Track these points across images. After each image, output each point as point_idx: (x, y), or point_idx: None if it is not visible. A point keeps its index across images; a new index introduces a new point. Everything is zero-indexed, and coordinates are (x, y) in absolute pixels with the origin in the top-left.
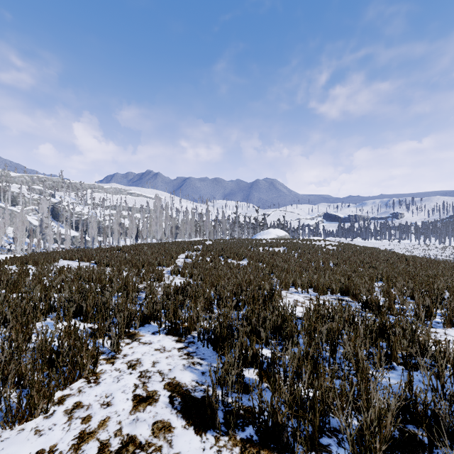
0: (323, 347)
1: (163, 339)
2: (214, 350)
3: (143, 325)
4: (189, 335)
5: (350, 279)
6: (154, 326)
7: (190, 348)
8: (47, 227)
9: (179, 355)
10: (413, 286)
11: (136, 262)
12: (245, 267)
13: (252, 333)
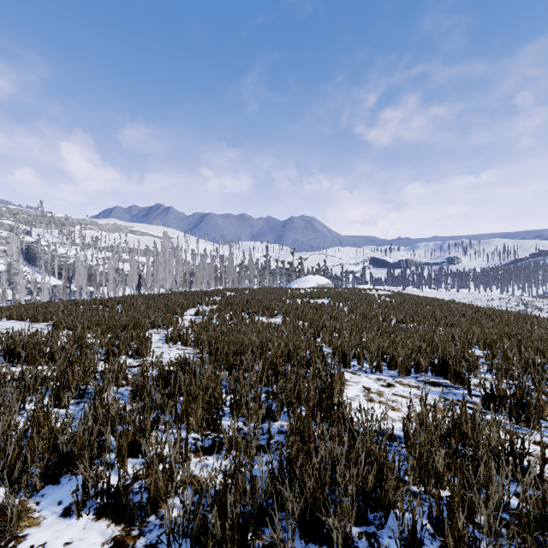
0: (480, 547)
1: (82, 536)
2: None
3: (57, 480)
4: (153, 517)
5: (434, 346)
6: (80, 482)
7: None
8: (18, 273)
9: None
10: (541, 358)
11: (115, 323)
12: (279, 327)
13: (305, 512)
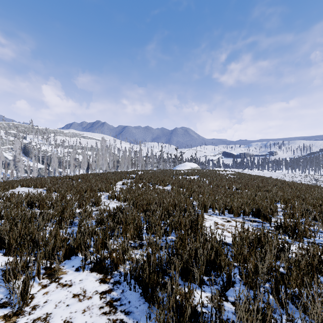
0: (261, 285)
1: (86, 278)
2: (142, 295)
3: (69, 258)
4: (116, 272)
5: (255, 202)
6: (80, 259)
7: (114, 292)
8: (19, 161)
9: (99, 306)
10: (312, 208)
11: (80, 189)
12: (169, 191)
13: (183, 269)
